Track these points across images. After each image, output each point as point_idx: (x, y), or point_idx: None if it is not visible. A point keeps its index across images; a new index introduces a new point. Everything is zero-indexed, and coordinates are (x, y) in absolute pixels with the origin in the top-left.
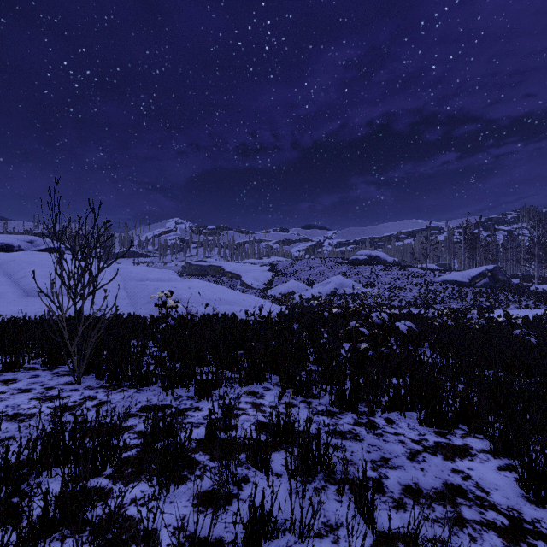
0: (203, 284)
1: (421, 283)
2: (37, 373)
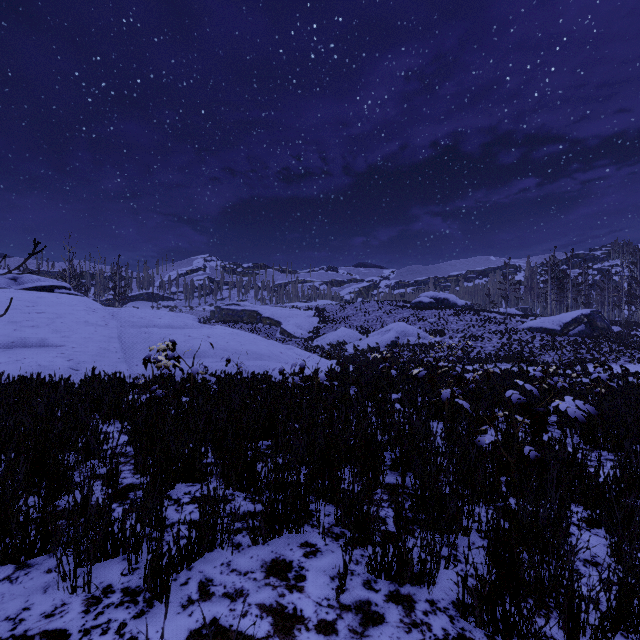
0: (229, 331)
1: (502, 331)
2: None
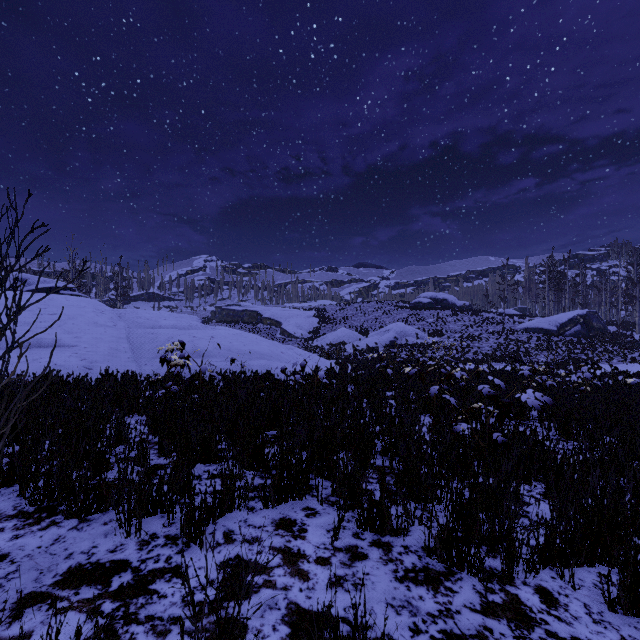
0: (231, 332)
1: (499, 331)
2: None
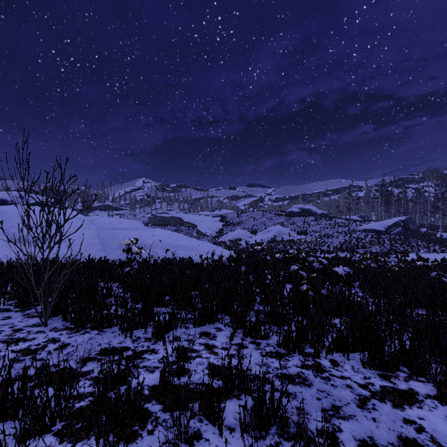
0: (165, 232)
1: (346, 231)
2: (9, 314)
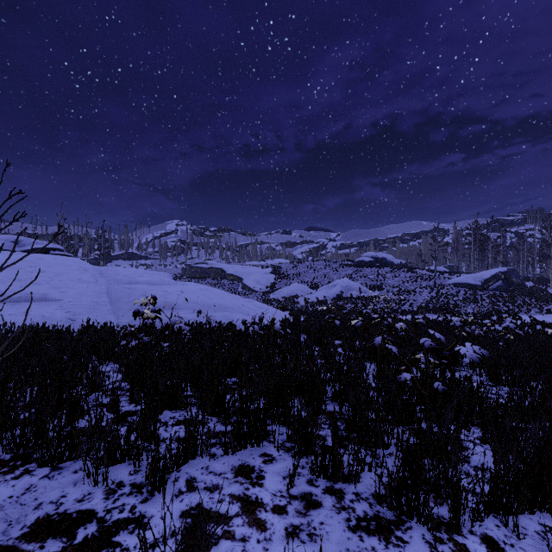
0: (199, 287)
1: (431, 286)
2: None
